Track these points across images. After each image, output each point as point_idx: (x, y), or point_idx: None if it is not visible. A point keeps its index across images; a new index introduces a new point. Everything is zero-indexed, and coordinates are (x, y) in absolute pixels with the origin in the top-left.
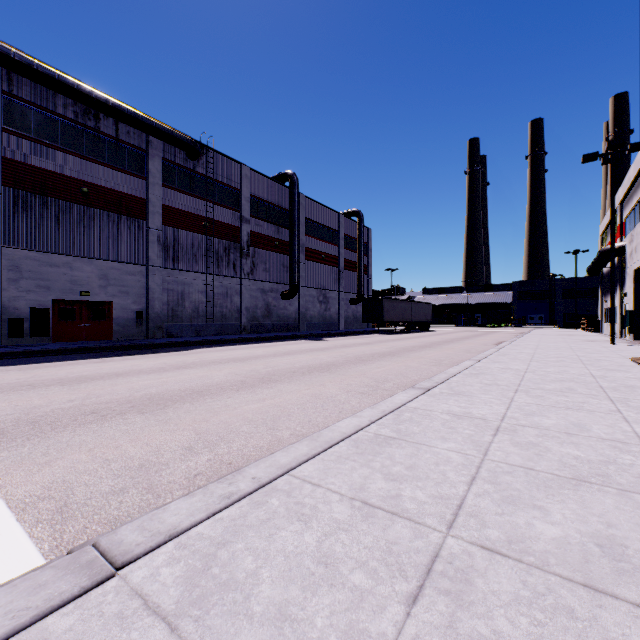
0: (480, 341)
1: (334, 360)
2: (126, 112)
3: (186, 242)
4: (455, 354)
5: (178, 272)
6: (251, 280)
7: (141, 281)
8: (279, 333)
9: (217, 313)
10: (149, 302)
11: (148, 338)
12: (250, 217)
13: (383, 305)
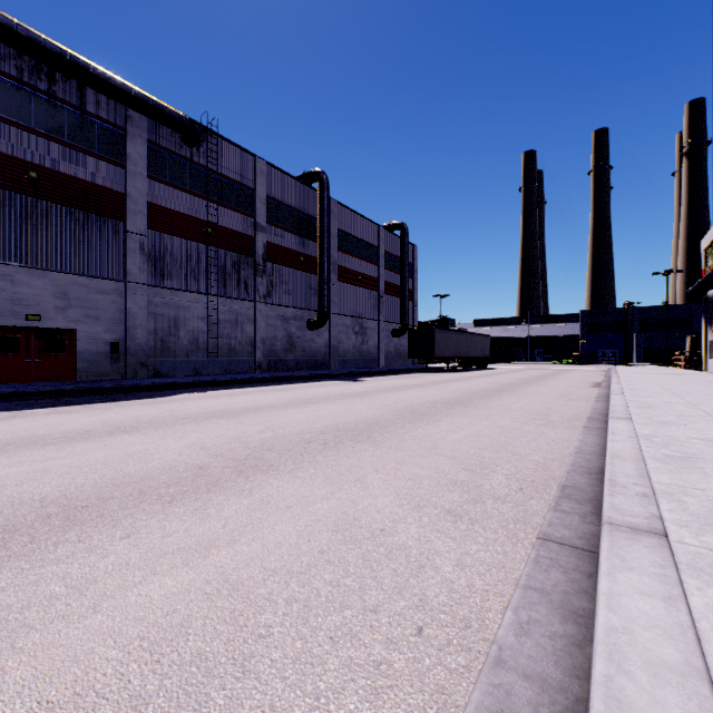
0: (566, 382)
1: (377, 414)
2: (91, 71)
3: (181, 253)
4: (555, 403)
5: (170, 292)
6: (268, 304)
7: (117, 302)
8: (304, 371)
9: (223, 346)
10: (128, 330)
11: (127, 378)
12: (267, 225)
13: (434, 337)
